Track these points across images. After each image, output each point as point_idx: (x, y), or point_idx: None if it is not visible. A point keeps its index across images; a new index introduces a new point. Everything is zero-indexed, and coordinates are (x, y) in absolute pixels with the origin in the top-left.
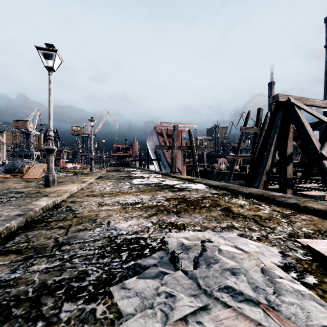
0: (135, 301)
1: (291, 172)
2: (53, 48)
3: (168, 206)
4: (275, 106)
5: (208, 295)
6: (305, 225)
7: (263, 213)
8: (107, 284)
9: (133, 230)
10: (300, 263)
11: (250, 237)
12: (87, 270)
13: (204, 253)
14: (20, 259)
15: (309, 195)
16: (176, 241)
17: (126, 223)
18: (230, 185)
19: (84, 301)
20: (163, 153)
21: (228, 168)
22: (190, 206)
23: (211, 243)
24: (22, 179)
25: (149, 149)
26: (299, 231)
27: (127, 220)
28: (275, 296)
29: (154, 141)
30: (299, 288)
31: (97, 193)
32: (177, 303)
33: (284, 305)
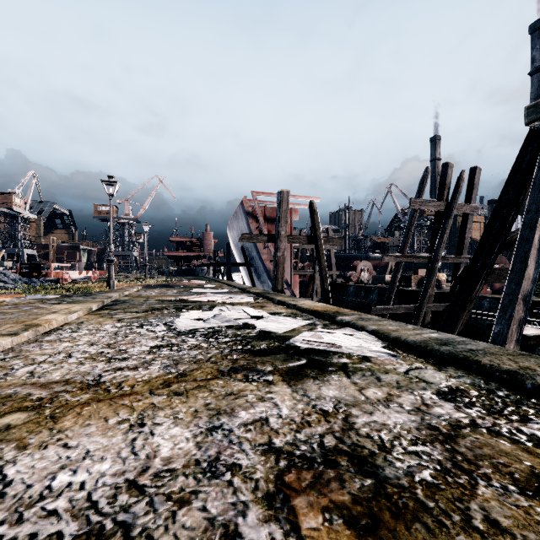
0: None
1: None
2: None
3: None
4: (531, 134)
5: None
6: None
7: None
8: None
9: None
10: None
11: None
12: None
13: None
14: None
15: None
16: None
17: None
18: (468, 345)
19: None
20: (257, 252)
21: (375, 280)
22: None
23: None
24: None
25: (232, 245)
26: None
27: None
28: None
29: (241, 230)
30: None
31: None
32: None
33: None
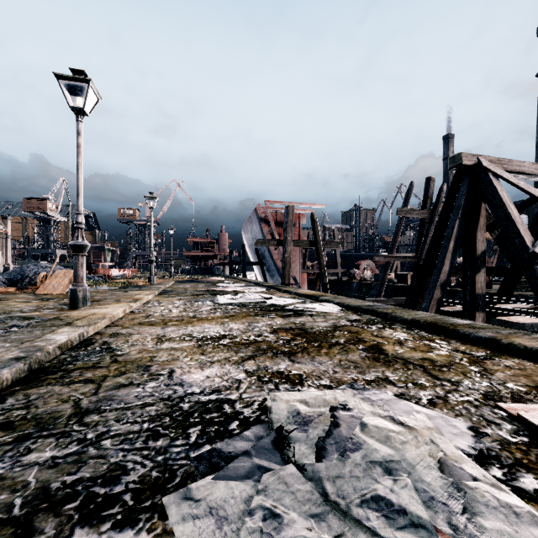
0: (206, 526)
1: (483, 285)
2: (85, 77)
3: (275, 343)
4: (456, 173)
5: (341, 514)
6: (511, 376)
7: (438, 355)
8: (159, 490)
9: (212, 385)
10: (508, 450)
11: (417, 400)
12: (124, 461)
13: (335, 430)
14: (9, 440)
15: (514, 323)
16: (286, 408)
17: (201, 373)
18: (381, 306)
19: (112, 525)
20: (269, 252)
21: (376, 277)
22: (312, 343)
23: (347, 412)
24: (34, 295)
25: (246, 245)
26: (502, 388)
27: (203, 368)
28: (467, 518)
29: (254, 233)
30: (510, 500)
31: (157, 319)
32: (284, 532)
33: (485, 537)
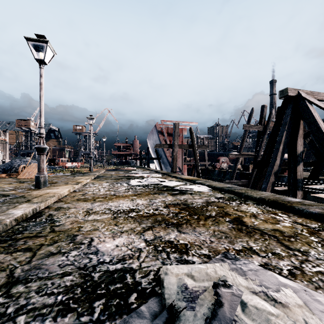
0: None
1: (301, 173)
2: (44, 39)
3: (167, 215)
4: (283, 101)
5: None
6: None
7: (284, 226)
8: None
9: (119, 254)
10: None
11: (279, 270)
12: None
13: (219, 310)
14: None
15: (323, 199)
16: (176, 283)
17: (112, 242)
18: (236, 188)
19: None
20: (163, 152)
21: (229, 167)
22: (193, 216)
23: (228, 289)
24: (16, 179)
25: (150, 148)
26: None
27: (115, 238)
28: None
29: (155, 140)
30: None
31: (89, 196)
32: None
33: None
